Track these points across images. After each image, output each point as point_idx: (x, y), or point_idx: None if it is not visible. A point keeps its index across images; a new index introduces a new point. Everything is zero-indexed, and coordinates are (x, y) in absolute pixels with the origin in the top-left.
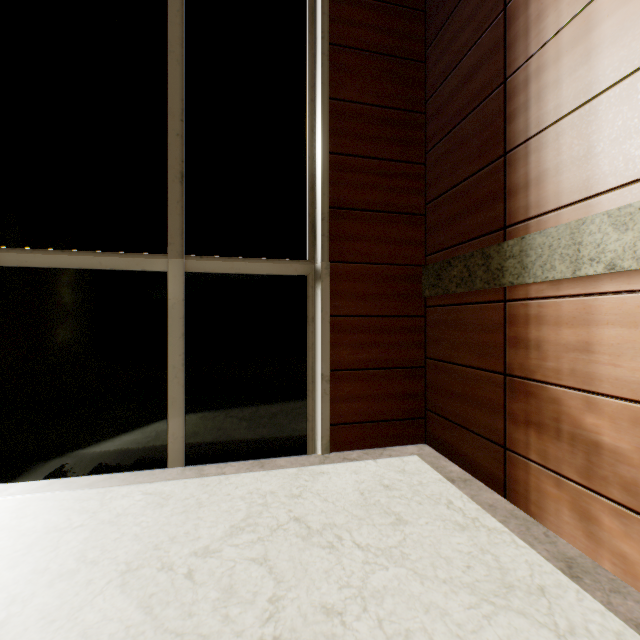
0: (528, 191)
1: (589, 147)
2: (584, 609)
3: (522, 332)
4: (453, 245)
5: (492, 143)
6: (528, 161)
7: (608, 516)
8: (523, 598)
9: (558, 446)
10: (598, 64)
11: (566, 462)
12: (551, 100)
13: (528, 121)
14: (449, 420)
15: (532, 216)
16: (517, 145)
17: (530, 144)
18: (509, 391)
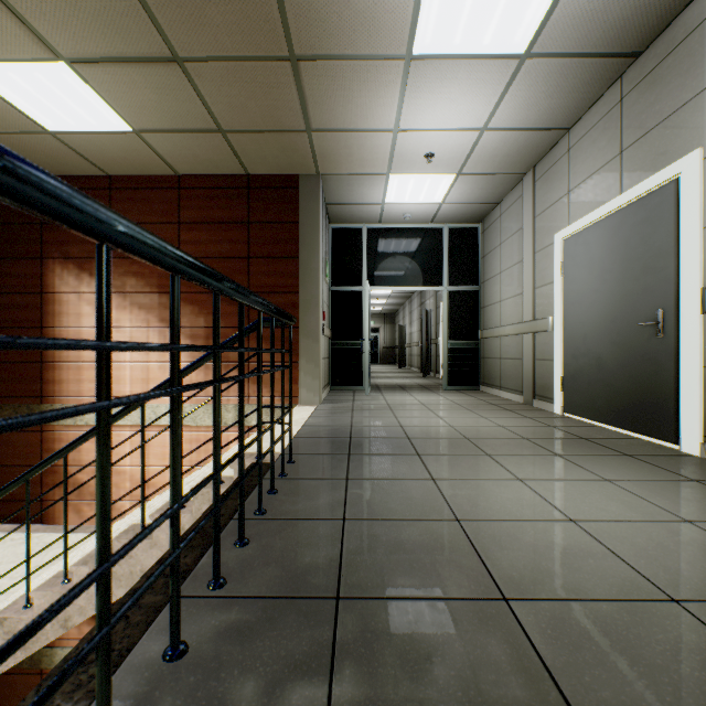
0: (56, 384)
1: (81, 379)
2: (79, 536)
3: (53, 445)
4: (5, 396)
5: (35, 352)
6: (56, 371)
7: (87, 506)
8: (58, 545)
9: (69, 489)
10: (84, 352)
11: (73, 494)
12: (66, 352)
13: (56, 354)
14: (1, 500)
15: (58, 396)
16: (50, 361)
17: (57, 365)
18: (46, 473)
